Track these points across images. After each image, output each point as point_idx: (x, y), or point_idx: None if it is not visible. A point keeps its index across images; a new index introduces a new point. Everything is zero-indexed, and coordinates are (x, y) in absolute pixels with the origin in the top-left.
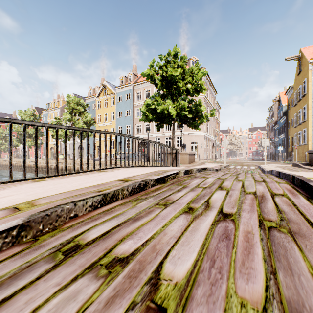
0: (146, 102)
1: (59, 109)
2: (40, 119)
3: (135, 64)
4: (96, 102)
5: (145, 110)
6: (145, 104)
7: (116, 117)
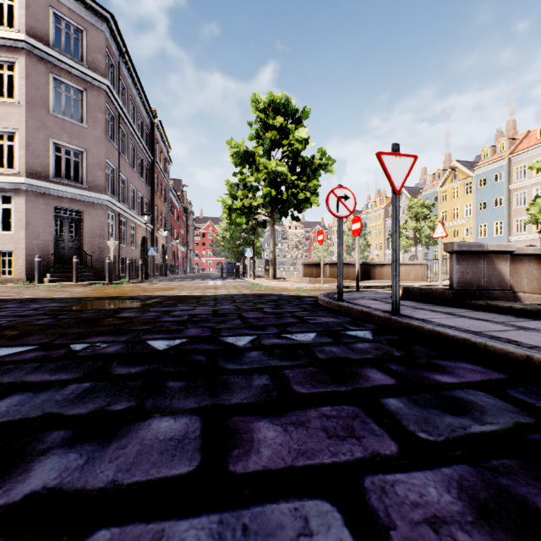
0: (536, 204)
1: (382, 210)
2: (365, 226)
3: (511, 118)
4: (439, 194)
5: (534, 212)
6: (534, 206)
7: (474, 211)
